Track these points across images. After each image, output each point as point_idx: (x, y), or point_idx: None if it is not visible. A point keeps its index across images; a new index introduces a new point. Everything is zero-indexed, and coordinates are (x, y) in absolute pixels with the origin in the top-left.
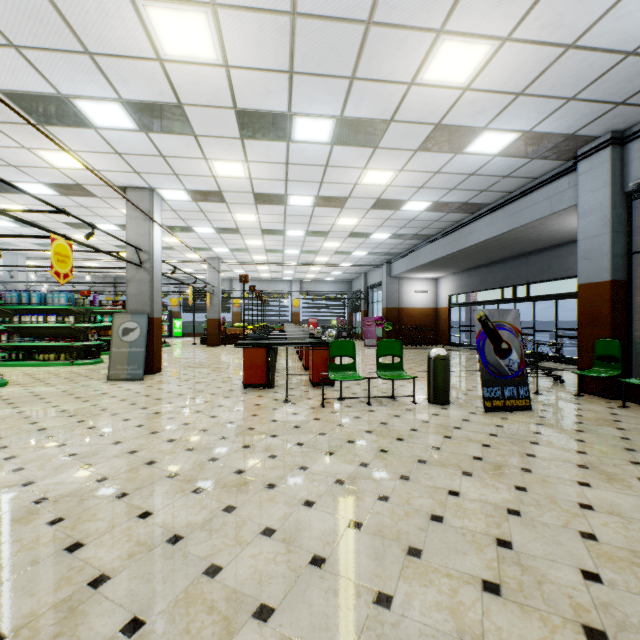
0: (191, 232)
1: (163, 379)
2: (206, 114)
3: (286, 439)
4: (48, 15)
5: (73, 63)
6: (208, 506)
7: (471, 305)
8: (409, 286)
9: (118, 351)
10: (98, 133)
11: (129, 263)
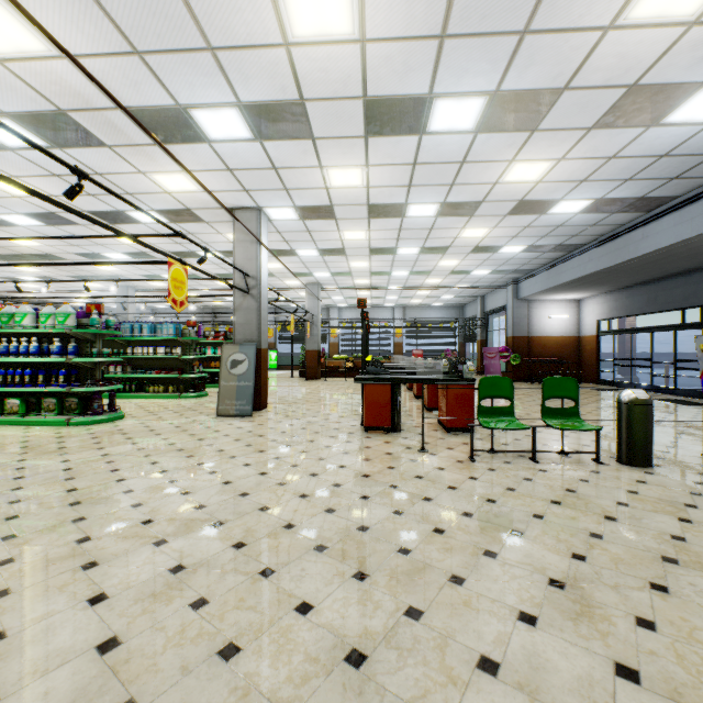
0: (293, 256)
1: (272, 416)
2: (329, 109)
3: (445, 505)
4: (173, 6)
5: (194, 64)
6: (382, 604)
7: (631, 332)
8: (542, 310)
9: (226, 385)
10: (212, 148)
11: (236, 290)
